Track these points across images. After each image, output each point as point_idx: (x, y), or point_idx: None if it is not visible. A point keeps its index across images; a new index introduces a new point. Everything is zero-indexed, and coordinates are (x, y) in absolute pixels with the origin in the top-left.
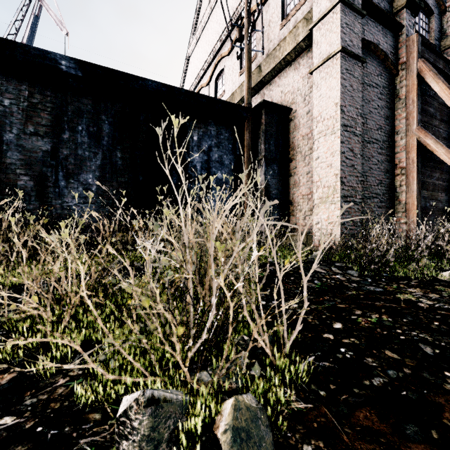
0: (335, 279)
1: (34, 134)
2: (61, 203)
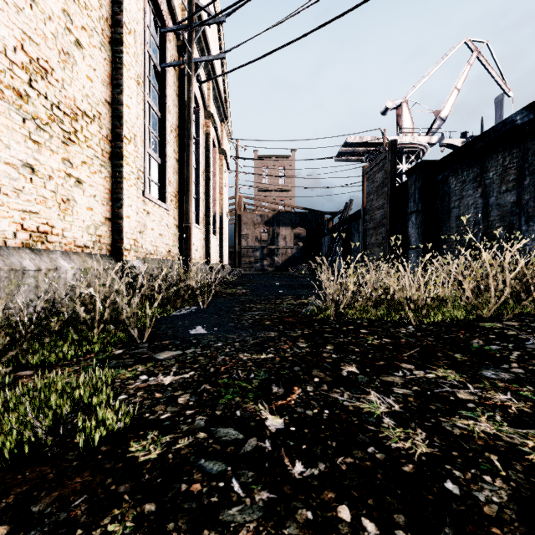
0: (530, 360)
1: (505, 191)
2: (523, 246)
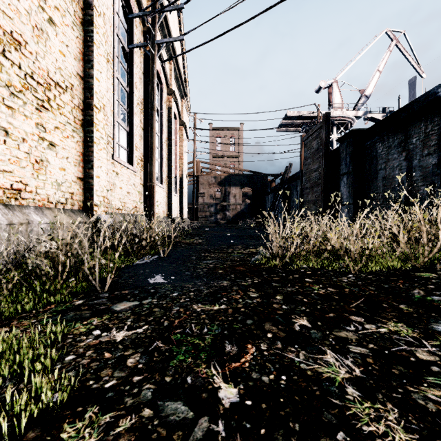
0: None
1: (427, 155)
2: None
